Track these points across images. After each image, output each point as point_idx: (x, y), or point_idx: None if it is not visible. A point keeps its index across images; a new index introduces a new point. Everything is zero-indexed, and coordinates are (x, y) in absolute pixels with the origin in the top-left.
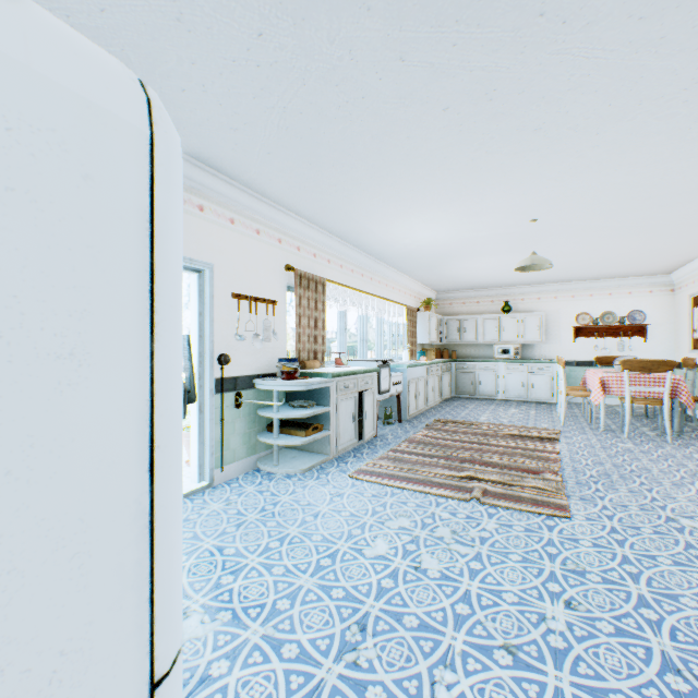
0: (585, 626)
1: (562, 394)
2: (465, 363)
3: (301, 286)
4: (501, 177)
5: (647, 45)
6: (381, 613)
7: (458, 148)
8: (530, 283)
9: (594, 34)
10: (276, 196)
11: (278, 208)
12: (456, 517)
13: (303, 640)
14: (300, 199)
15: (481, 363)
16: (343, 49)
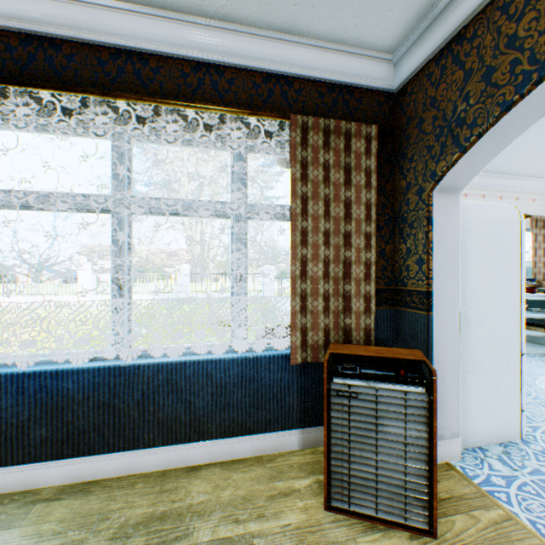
0: None
1: None
2: None
3: (535, 227)
4: None
5: None
6: None
7: None
8: None
9: None
10: (516, 173)
11: (516, 178)
12: None
13: None
14: (537, 169)
15: None
16: None
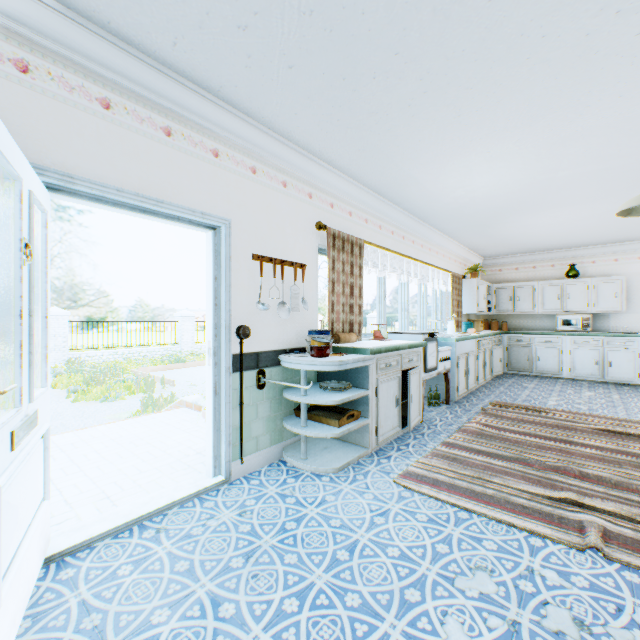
0: None
1: None
2: (519, 336)
3: (334, 247)
4: (624, 65)
5: None
6: None
7: (569, 12)
8: (605, 241)
9: None
10: (304, 139)
11: (307, 156)
12: (572, 585)
13: None
14: (332, 140)
15: (539, 336)
16: None
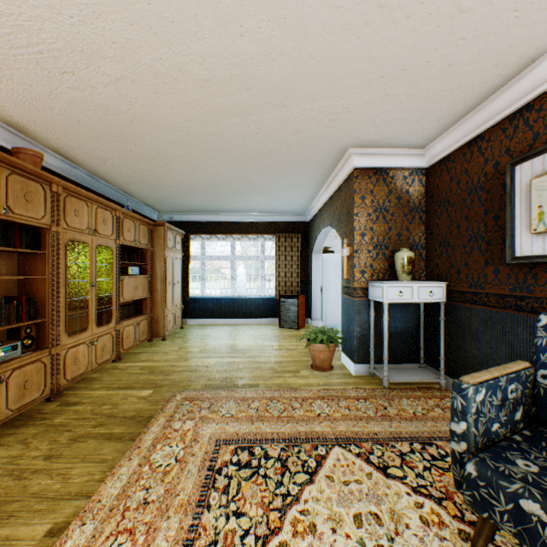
0: None
1: None
2: None
3: None
4: None
5: None
6: None
7: None
8: None
9: None
10: None
11: None
12: None
13: None
14: None
15: None
16: None
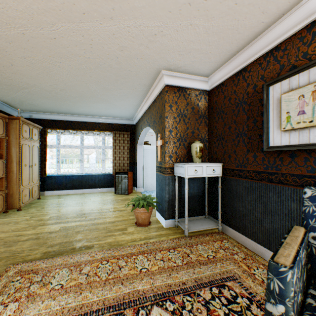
0: None
1: None
2: None
3: None
4: None
5: None
6: None
7: None
8: None
9: None
10: None
11: None
12: None
13: None
14: None
15: None
16: None
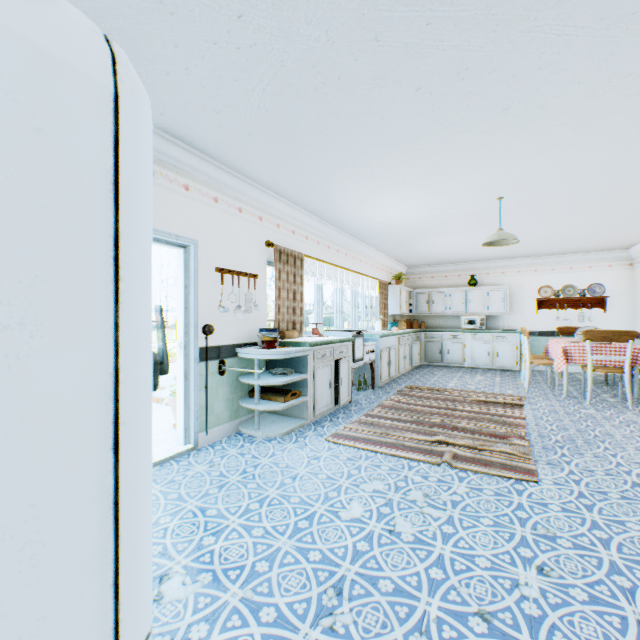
0: (558, 593)
1: (526, 362)
2: (433, 333)
3: (281, 261)
4: (470, 156)
5: (618, 21)
6: (356, 577)
7: (430, 128)
8: (495, 258)
9: (566, 10)
10: (257, 177)
11: (259, 188)
12: (428, 480)
13: (281, 604)
14: (279, 179)
15: (449, 333)
16: (319, 30)
